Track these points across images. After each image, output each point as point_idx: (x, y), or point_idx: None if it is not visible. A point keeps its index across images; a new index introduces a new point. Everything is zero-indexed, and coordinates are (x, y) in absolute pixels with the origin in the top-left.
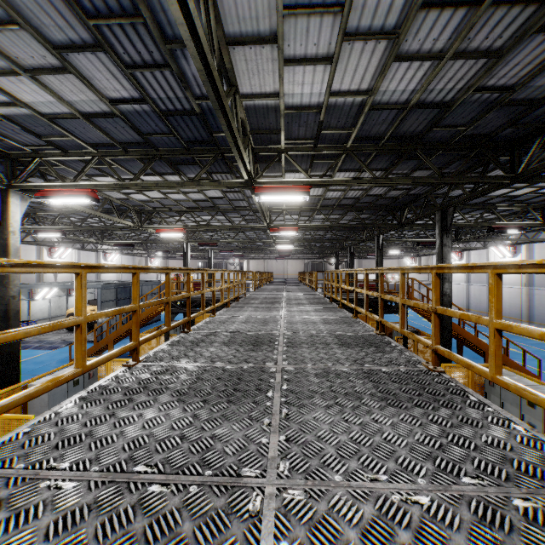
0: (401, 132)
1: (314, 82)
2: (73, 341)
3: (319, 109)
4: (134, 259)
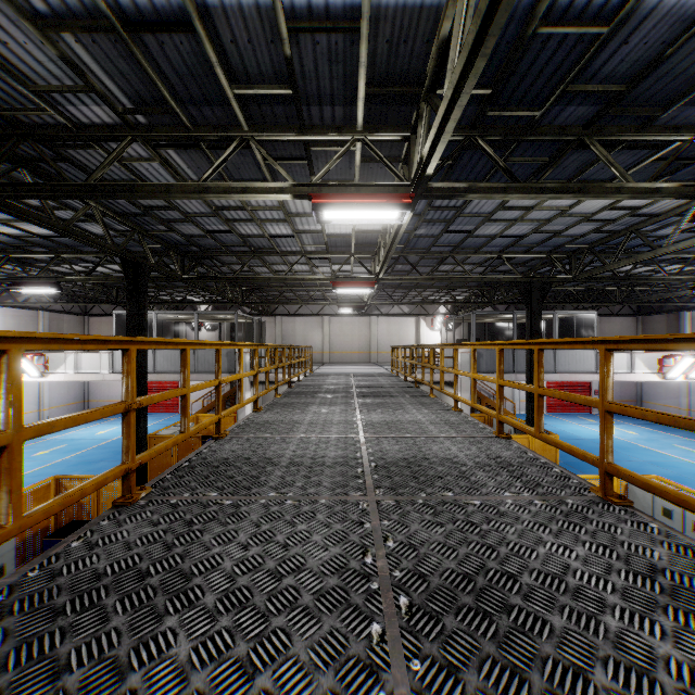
0: None
1: None
2: None
3: None
4: None
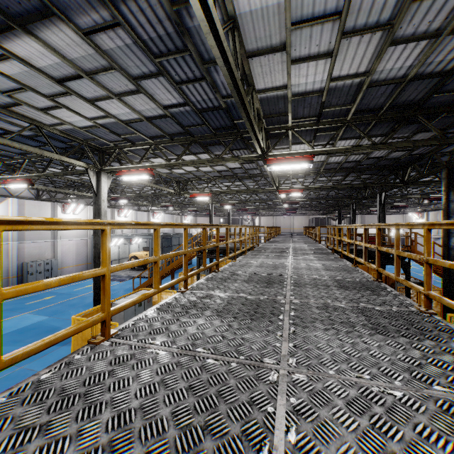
0: (400, 101)
1: (317, 72)
2: (134, 276)
3: (321, 93)
4: (173, 217)
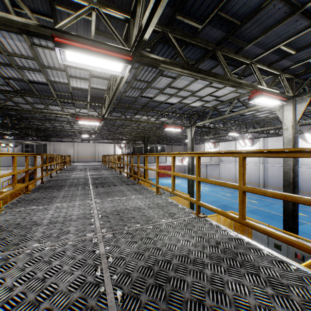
0: None
1: None
2: None
3: None
4: None
